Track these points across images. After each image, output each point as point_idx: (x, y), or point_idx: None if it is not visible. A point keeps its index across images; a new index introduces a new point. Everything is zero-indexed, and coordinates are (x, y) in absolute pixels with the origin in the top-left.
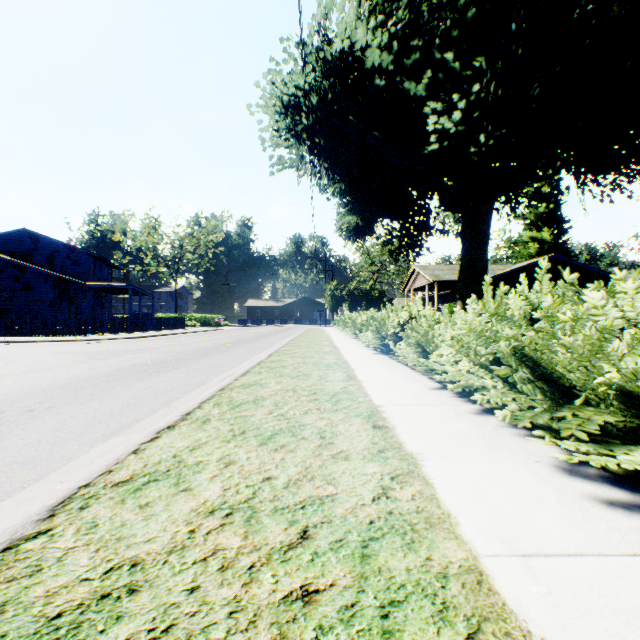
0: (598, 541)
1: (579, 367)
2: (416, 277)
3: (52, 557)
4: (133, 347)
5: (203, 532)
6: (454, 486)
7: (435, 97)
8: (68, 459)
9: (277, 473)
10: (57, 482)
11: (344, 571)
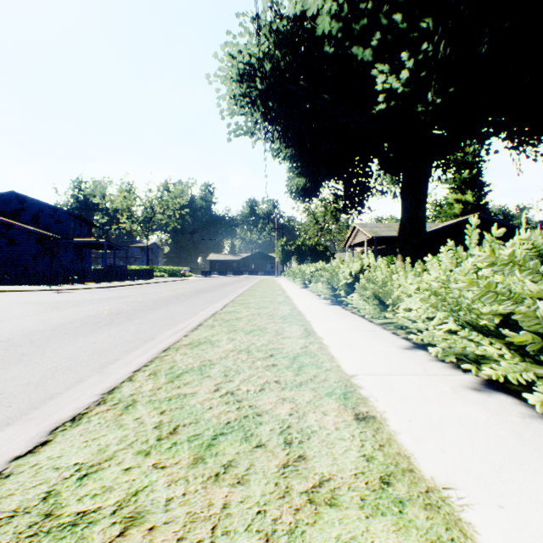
0: None
1: None
2: (356, 234)
3: None
4: (99, 296)
5: None
6: None
7: (383, 59)
8: None
9: None
10: None
11: None
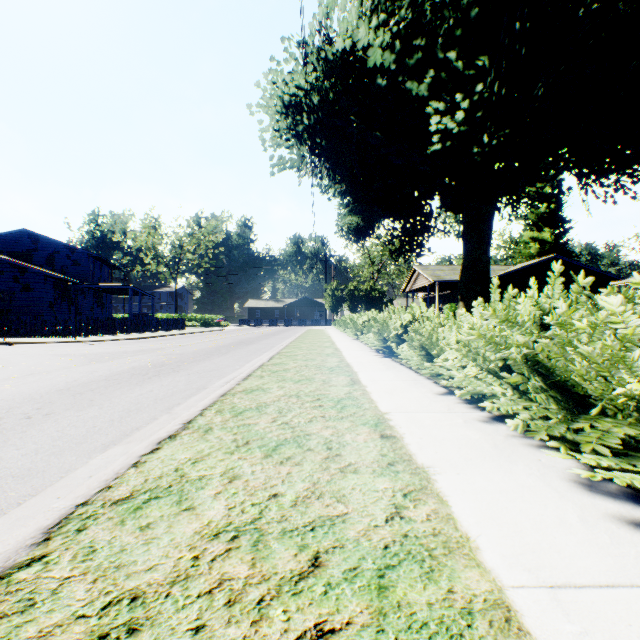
0: (630, 569)
1: (598, 377)
2: (417, 277)
3: (46, 589)
4: (133, 349)
5: (208, 559)
6: (470, 504)
7: (438, 97)
8: (66, 471)
9: (284, 489)
10: (54, 498)
11: (361, 606)
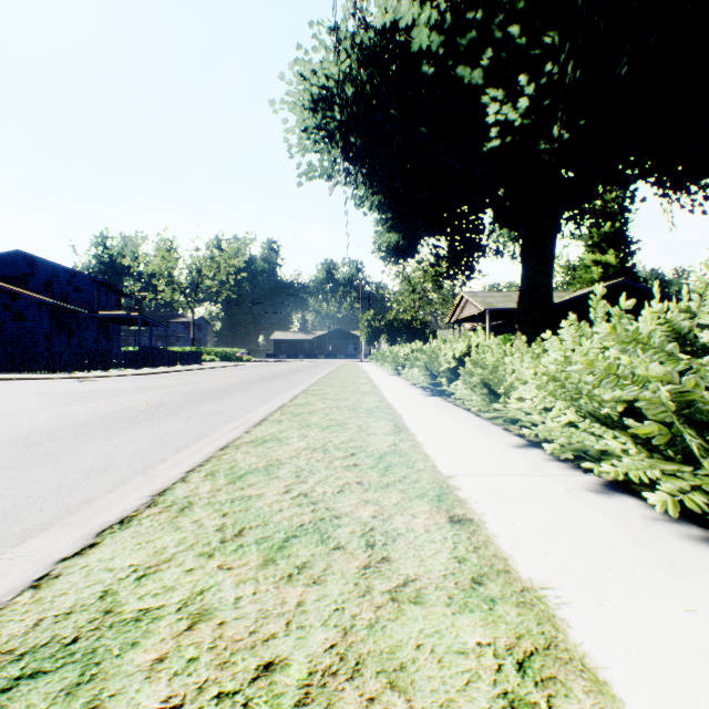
0: None
1: None
2: (464, 305)
3: None
4: (133, 386)
5: None
6: (659, 695)
7: (496, 83)
8: None
9: (287, 649)
10: None
11: None
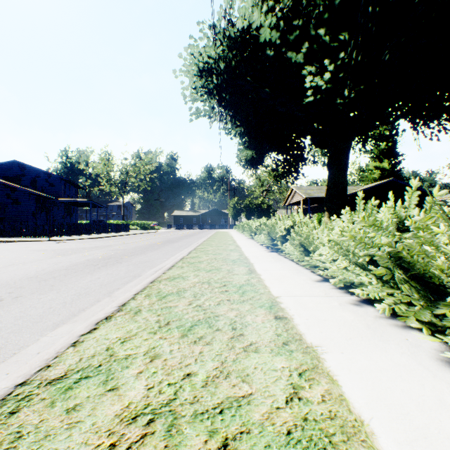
0: None
1: None
2: (294, 195)
3: None
4: (90, 245)
5: (123, 447)
6: (357, 384)
7: (311, 63)
8: (19, 348)
9: (196, 369)
10: (3, 374)
11: None
